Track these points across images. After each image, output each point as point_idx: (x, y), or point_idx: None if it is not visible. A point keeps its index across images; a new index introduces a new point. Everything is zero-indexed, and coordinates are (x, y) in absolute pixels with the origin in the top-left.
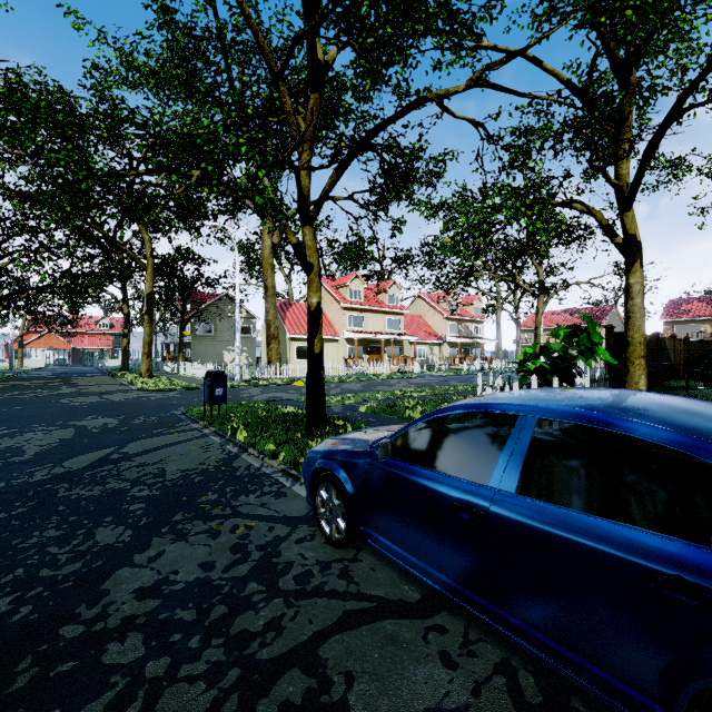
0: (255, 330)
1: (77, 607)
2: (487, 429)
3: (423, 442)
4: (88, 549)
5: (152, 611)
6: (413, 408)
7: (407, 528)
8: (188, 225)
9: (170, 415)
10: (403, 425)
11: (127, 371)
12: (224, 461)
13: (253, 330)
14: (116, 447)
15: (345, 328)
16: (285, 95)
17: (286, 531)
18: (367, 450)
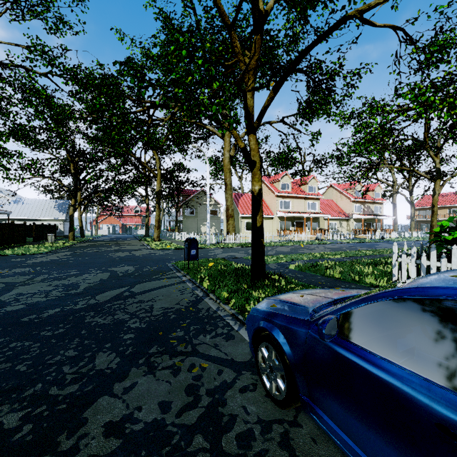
0: (219, 212)
1: (60, 435)
2: (436, 304)
3: (366, 315)
4: (87, 371)
5: (112, 453)
6: (332, 268)
7: (361, 424)
8: (180, 148)
9: (165, 266)
10: (337, 291)
11: (148, 237)
12: (192, 302)
13: (218, 212)
14: (128, 287)
15: (278, 210)
16: (235, 40)
17: (232, 376)
18: (307, 319)
